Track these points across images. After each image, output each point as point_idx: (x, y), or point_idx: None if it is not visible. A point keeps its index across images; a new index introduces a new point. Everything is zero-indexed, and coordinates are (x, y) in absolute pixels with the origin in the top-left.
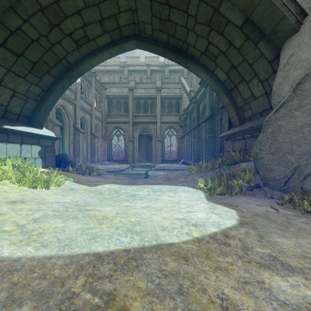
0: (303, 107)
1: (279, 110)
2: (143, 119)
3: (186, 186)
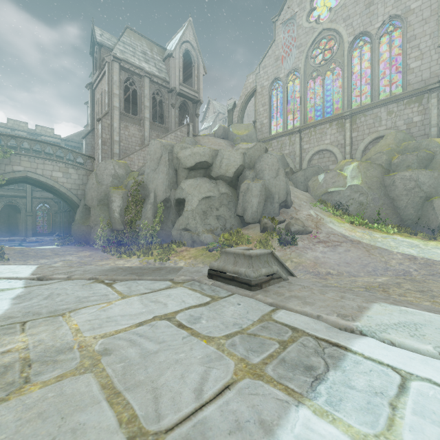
0: (76, 226)
1: (73, 225)
2: (8, 192)
3: (51, 246)
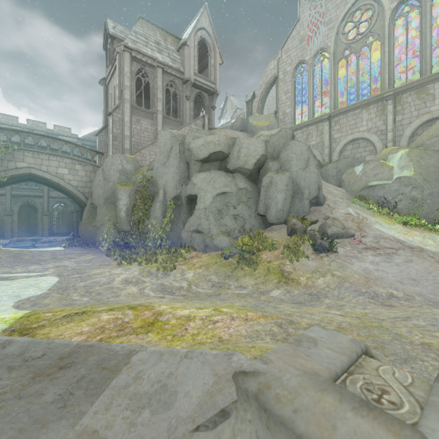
0: (83, 226)
1: (80, 225)
2: (25, 192)
3: (59, 247)
